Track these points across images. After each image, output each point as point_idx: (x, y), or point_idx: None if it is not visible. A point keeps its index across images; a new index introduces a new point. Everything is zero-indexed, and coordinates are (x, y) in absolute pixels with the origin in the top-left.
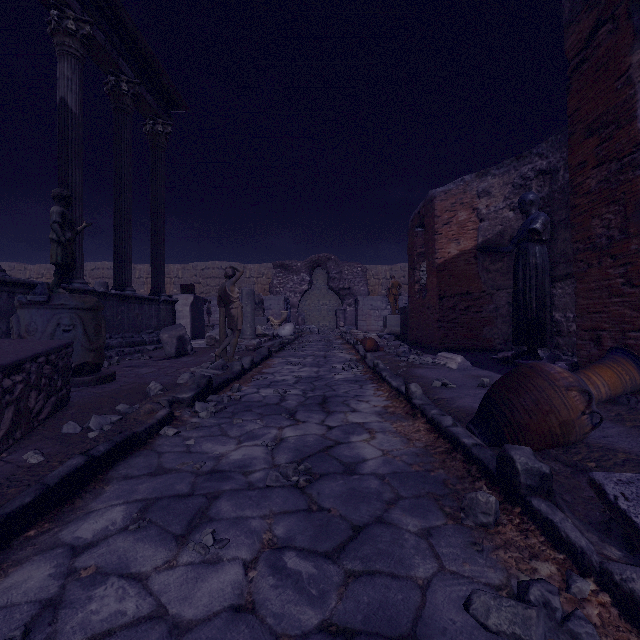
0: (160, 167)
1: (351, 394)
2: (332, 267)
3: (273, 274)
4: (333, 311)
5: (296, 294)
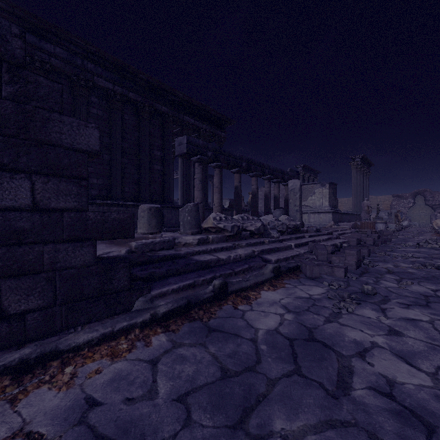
0: (368, 183)
1: (426, 230)
2: (427, 195)
3: (392, 200)
4: (428, 215)
5: (405, 208)
